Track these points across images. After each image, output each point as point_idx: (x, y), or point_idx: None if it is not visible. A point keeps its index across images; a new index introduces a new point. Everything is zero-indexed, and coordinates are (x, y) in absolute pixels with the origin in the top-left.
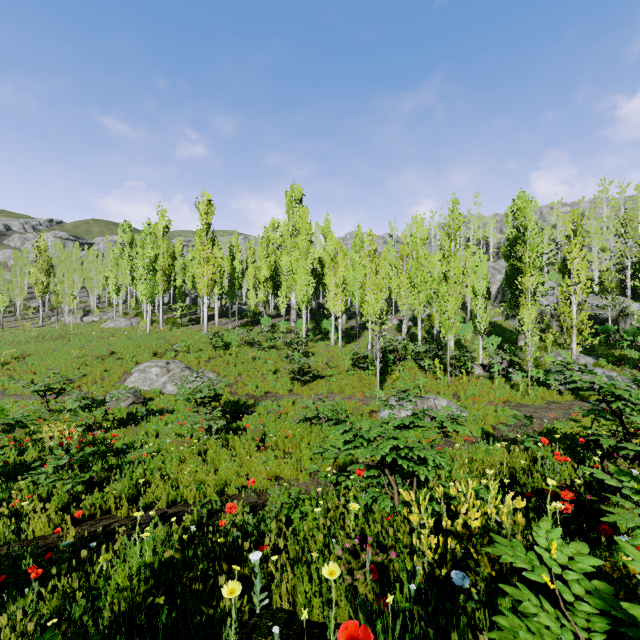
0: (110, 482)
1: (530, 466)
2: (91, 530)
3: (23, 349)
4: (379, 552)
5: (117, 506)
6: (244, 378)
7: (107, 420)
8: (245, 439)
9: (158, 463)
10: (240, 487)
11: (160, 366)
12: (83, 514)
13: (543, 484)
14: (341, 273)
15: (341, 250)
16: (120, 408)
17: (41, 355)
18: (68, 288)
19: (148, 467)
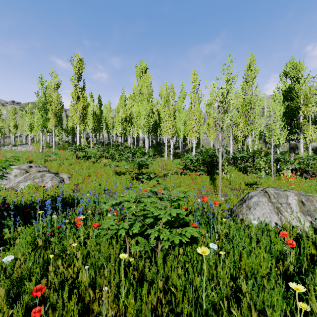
0: None
1: None
2: None
3: None
4: None
5: None
6: (90, 178)
7: None
8: None
9: None
10: None
11: (21, 168)
12: None
13: None
14: (172, 106)
15: (172, 90)
16: None
17: None
18: (1, 128)
19: None
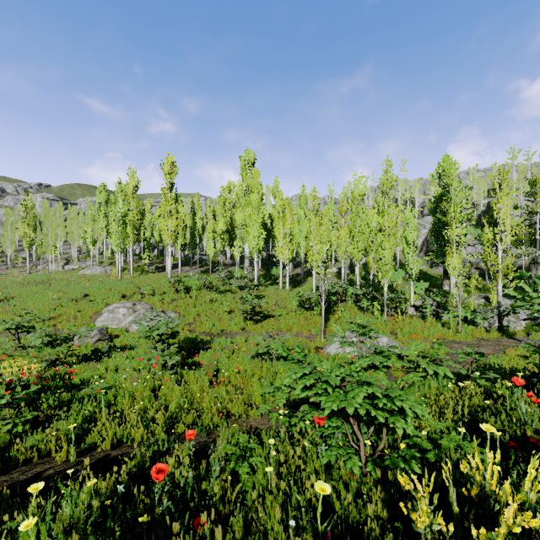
0: (56, 420)
1: (489, 405)
2: (20, 479)
3: (8, 292)
4: (352, 538)
5: (58, 448)
6: (202, 317)
7: (70, 356)
8: (199, 374)
9: (110, 399)
10: (190, 425)
11: (127, 307)
12: (18, 458)
13: (528, 432)
14: (288, 225)
15: (288, 205)
16: (87, 344)
17: (23, 298)
18: (51, 240)
19: (99, 404)
